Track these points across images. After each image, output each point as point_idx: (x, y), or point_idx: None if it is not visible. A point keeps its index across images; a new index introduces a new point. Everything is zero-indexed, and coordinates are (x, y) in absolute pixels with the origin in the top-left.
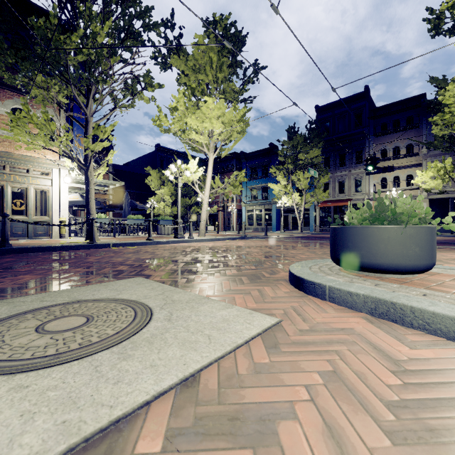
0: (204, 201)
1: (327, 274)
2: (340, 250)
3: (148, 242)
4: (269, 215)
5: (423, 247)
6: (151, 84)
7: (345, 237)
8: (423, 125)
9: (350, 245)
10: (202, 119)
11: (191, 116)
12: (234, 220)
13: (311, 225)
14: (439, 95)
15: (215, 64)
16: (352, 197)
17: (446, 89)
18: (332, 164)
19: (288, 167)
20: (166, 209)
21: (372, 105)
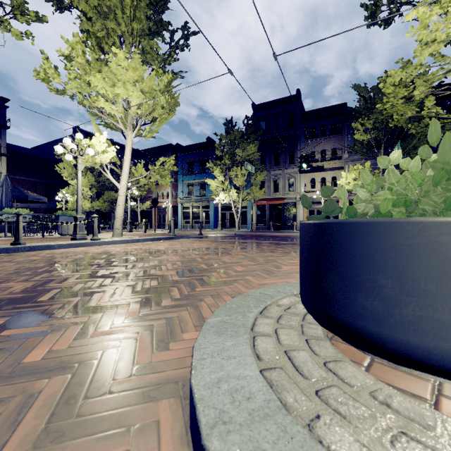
0: (120, 192)
1: (316, 397)
2: (343, 295)
3: (10, 247)
4: (206, 213)
5: None
6: (23, 10)
7: (363, 257)
8: (345, 132)
9: (385, 285)
10: (113, 81)
11: (95, 75)
12: (169, 218)
13: (248, 222)
14: (360, 103)
15: (128, 8)
16: (285, 196)
17: (388, 75)
18: (267, 163)
19: (225, 162)
20: (83, 203)
21: (302, 109)
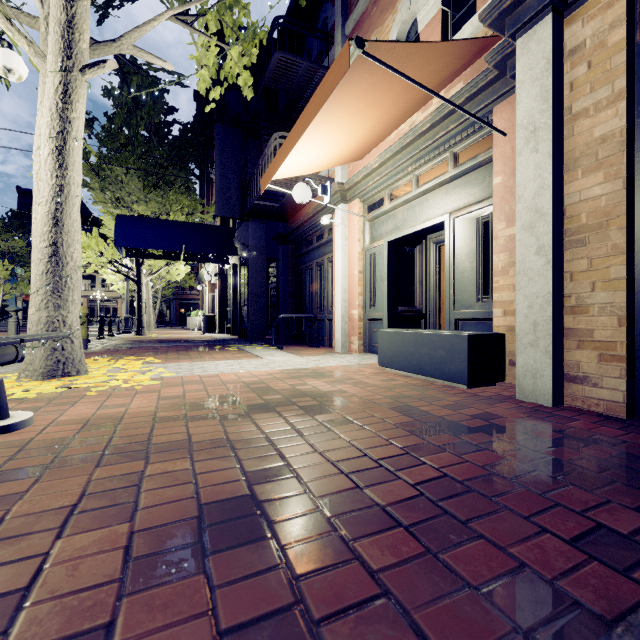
0: None
1: None
2: None
3: None
4: None
5: None
6: None
7: None
8: None
9: None
10: None
11: None
12: None
13: None
14: None
15: None
16: None
17: None
18: None
19: None
20: None
21: (84, 209)
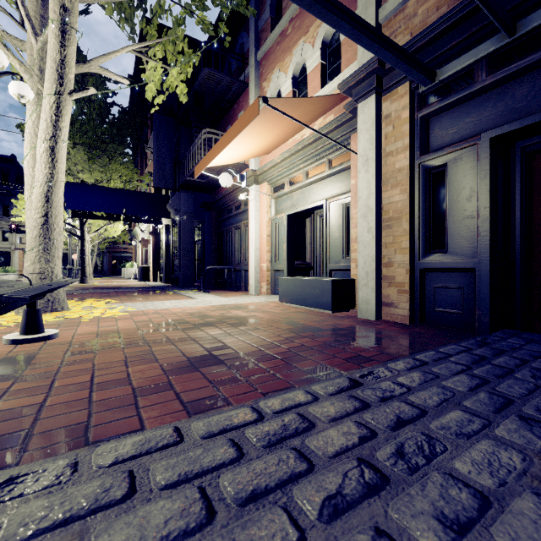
0: None
1: None
2: None
3: None
4: None
5: (14, 276)
6: None
7: None
8: None
9: None
10: None
11: None
12: None
13: None
14: None
15: None
16: None
17: None
18: None
19: None
20: None
21: (19, 169)
